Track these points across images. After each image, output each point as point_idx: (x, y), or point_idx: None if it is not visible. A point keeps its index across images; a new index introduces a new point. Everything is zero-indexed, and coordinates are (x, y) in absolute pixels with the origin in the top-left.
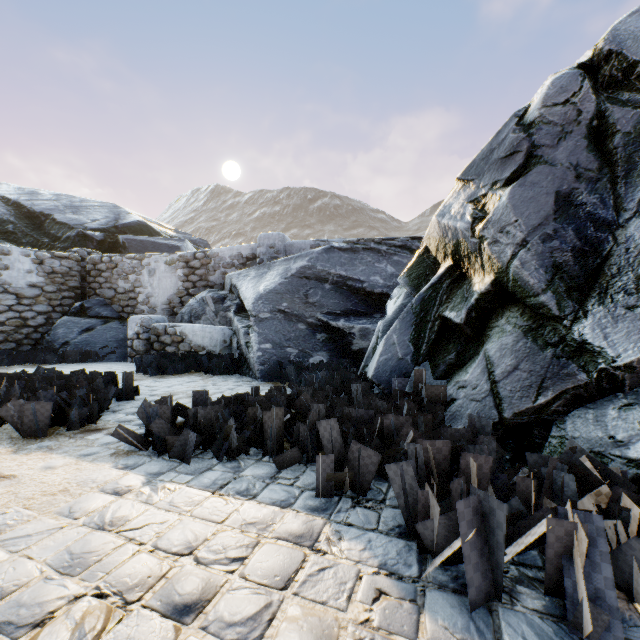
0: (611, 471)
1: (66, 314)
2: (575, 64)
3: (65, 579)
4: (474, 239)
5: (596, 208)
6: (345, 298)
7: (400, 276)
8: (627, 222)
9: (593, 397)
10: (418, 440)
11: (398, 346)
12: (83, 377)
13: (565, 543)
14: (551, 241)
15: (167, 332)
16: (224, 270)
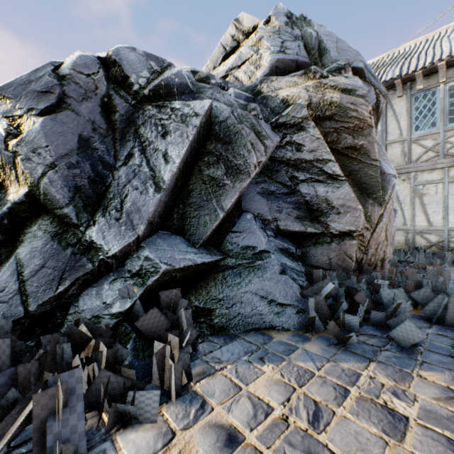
0: (100, 327)
1: None
2: (97, 55)
3: None
4: (9, 152)
5: (104, 154)
6: None
7: None
8: (120, 167)
9: (97, 279)
10: None
11: None
12: None
13: (50, 406)
14: (75, 169)
15: None
16: None
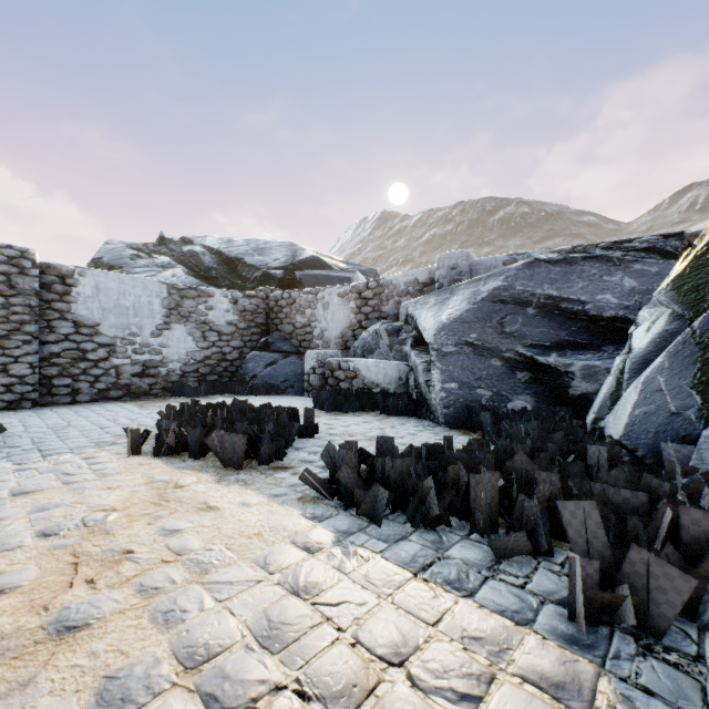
0: None
1: (254, 349)
2: None
3: (264, 655)
4: None
5: None
6: (556, 325)
7: (659, 290)
8: None
9: None
10: None
11: (668, 394)
12: (270, 411)
13: None
14: None
15: (340, 367)
16: (398, 299)
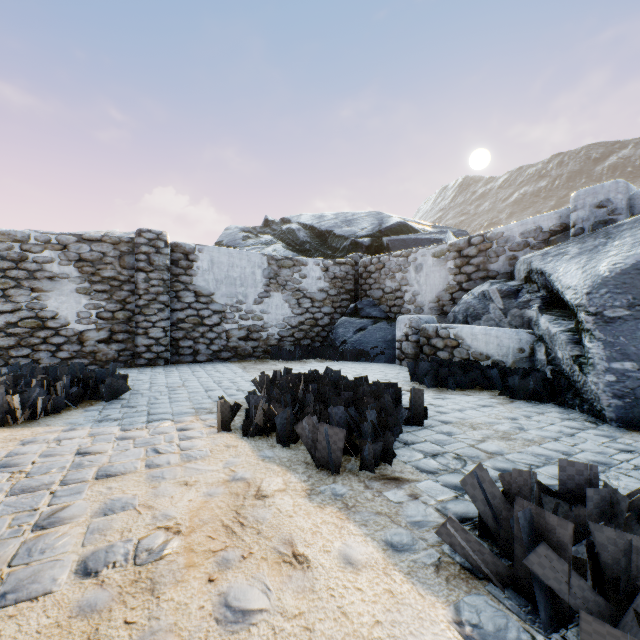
0: None
1: (343, 315)
2: None
3: None
4: None
5: None
6: None
7: None
8: None
9: None
10: None
11: None
12: (368, 388)
13: None
14: None
15: (438, 334)
16: (511, 254)
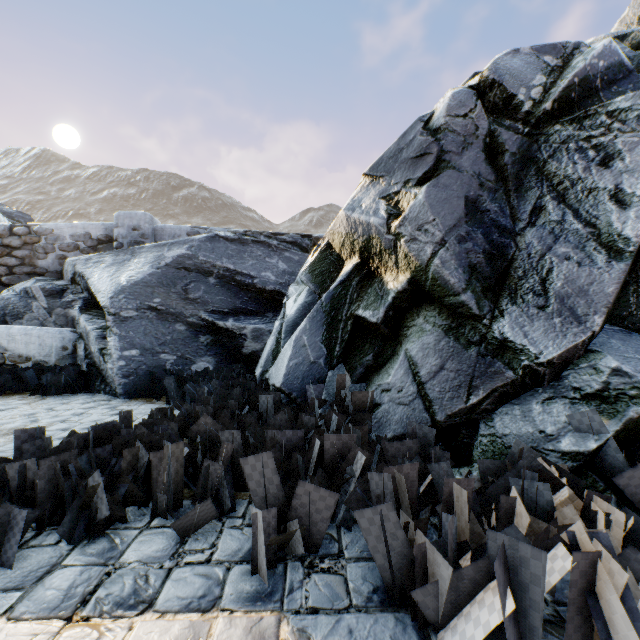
0: (562, 469)
1: None
2: (466, 85)
3: None
4: (390, 236)
5: (498, 216)
6: (233, 295)
7: (302, 272)
8: (523, 231)
9: (517, 393)
10: (385, 468)
11: (309, 348)
12: None
13: (588, 577)
14: (465, 242)
15: None
16: (62, 253)
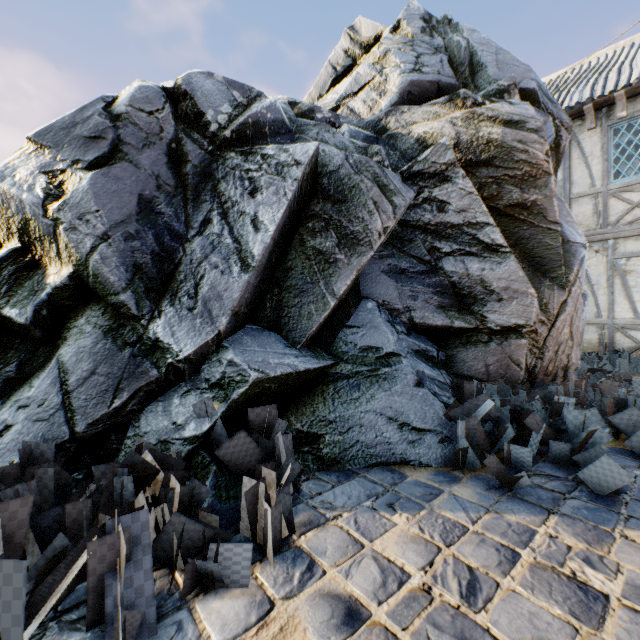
0: (169, 456)
1: None
2: (161, 85)
3: None
4: (48, 220)
5: (173, 220)
6: None
7: None
8: (194, 238)
9: (164, 390)
10: None
11: None
12: None
13: (109, 559)
14: (134, 241)
15: None
16: None
